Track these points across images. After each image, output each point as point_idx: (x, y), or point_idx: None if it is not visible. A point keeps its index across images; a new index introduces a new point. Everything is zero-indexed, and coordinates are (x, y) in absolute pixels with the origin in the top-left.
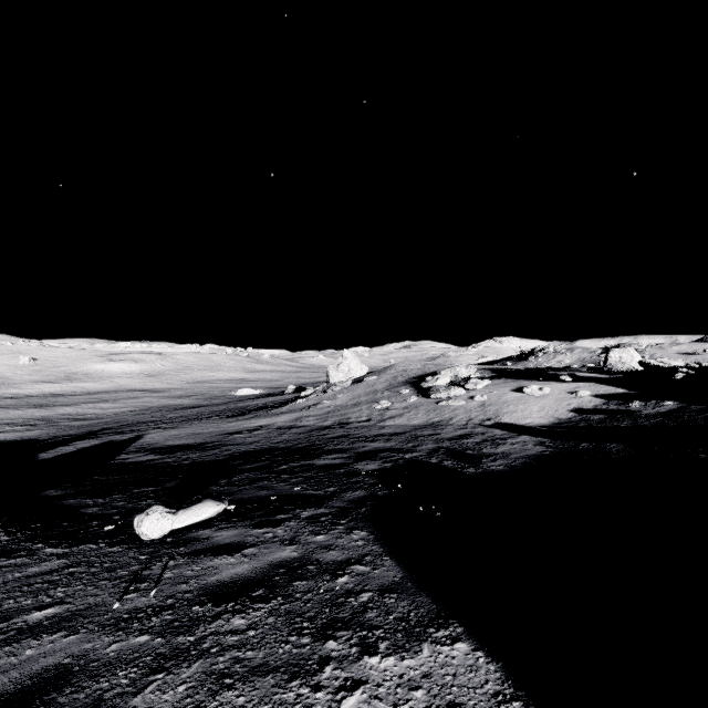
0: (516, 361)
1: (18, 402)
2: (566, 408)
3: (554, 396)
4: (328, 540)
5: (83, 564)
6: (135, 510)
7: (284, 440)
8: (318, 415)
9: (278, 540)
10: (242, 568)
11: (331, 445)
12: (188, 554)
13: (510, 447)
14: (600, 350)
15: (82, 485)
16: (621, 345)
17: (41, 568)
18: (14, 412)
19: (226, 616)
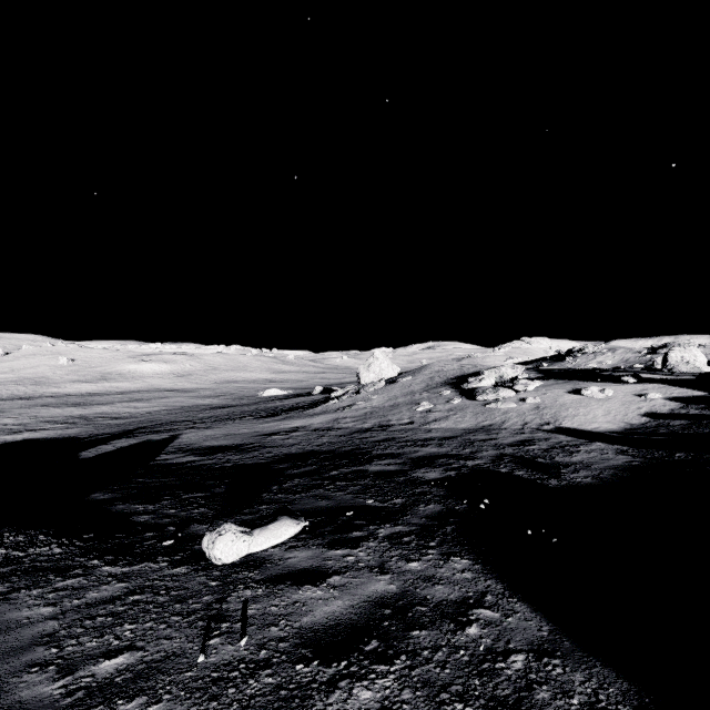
0: (551, 361)
1: (58, 400)
2: (637, 412)
3: (619, 399)
4: (425, 569)
5: (147, 590)
6: (189, 520)
7: (326, 443)
8: (355, 416)
9: (364, 566)
10: (336, 605)
11: (378, 449)
12: (265, 582)
13: (587, 455)
14: (645, 350)
15: (128, 488)
16: (669, 345)
17: (101, 593)
18: (55, 410)
19: (344, 684)
